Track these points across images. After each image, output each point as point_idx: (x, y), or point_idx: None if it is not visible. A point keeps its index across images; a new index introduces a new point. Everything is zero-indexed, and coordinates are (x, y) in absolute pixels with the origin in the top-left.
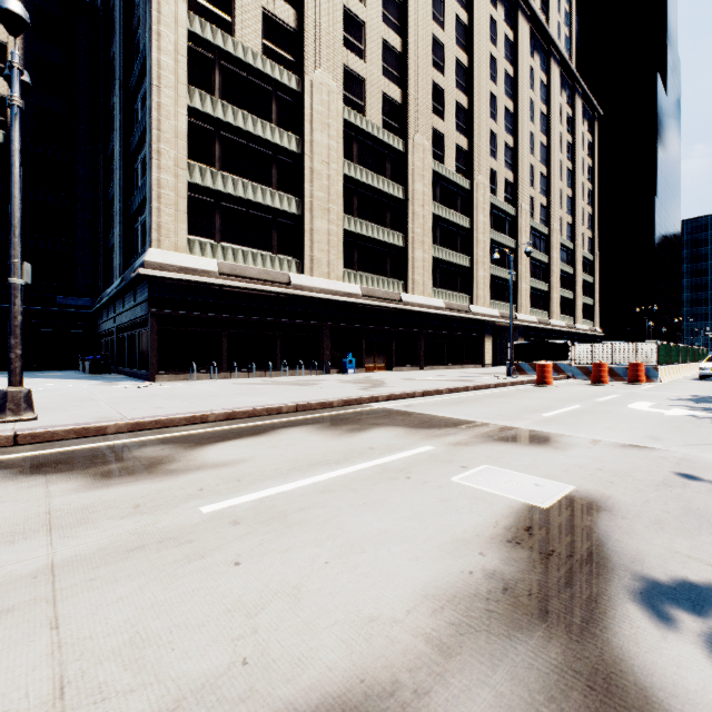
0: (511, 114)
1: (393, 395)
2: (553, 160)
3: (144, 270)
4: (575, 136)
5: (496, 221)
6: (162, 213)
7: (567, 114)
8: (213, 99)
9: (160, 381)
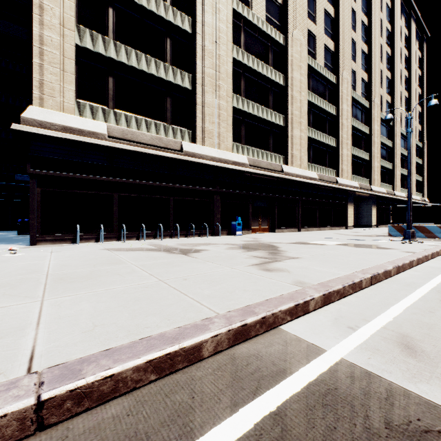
0: (365, 27)
1: (331, 293)
2: (396, 67)
3: (17, 126)
4: (411, 50)
5: (355, 112)
6: (45, 70)
7: (405, 33)
8: None
9: (43, 244)
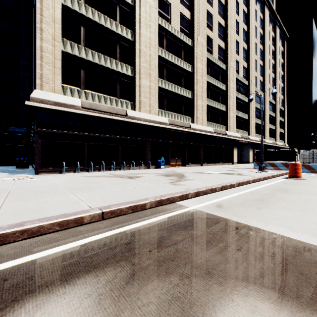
0: (245, 32)
1: (199, 191)
2: (266, 58)
3: (28, 102)
4: (276, 47)
5: (238, 88)
6: (44, 67)
7: (272, 35)
8: (79, 2)
9: (42, 173)
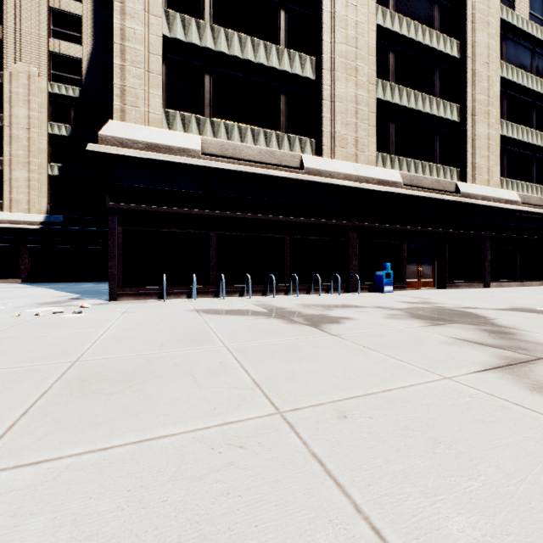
0: None
1: None
2: None
3: (93, 146)
4: None
5: None
6: (128, 73)
7: None
8: None
9: (124, 299)
